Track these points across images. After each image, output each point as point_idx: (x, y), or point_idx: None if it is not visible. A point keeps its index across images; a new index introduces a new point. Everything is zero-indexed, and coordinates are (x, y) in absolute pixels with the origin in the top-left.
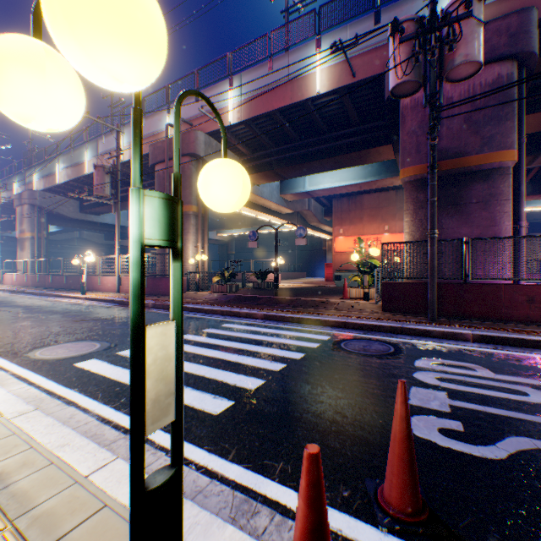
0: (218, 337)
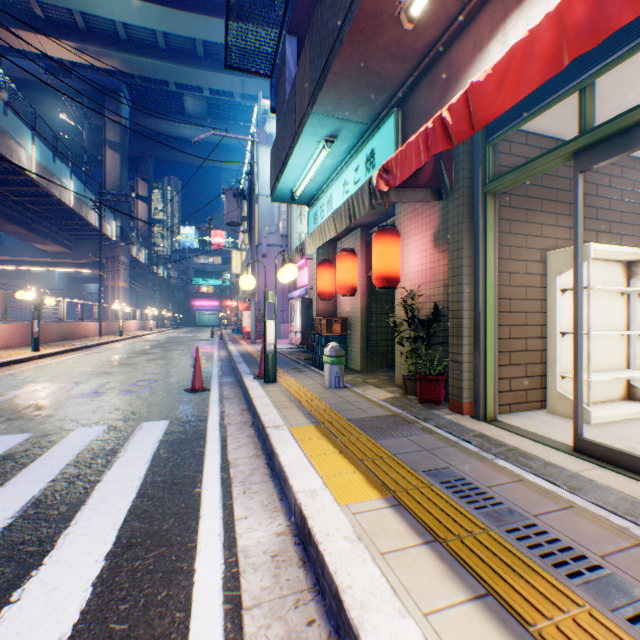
0: None
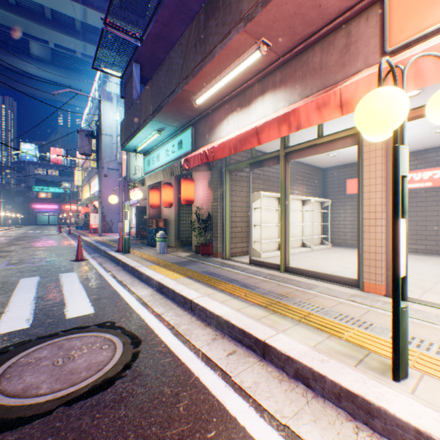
0: None
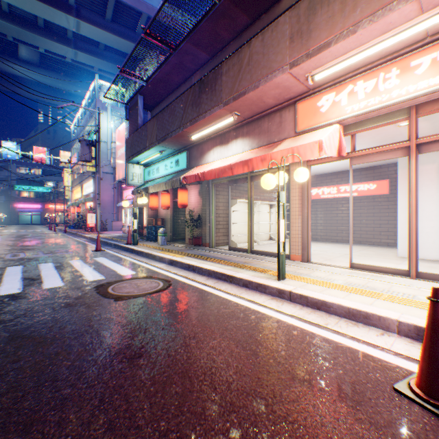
0: None
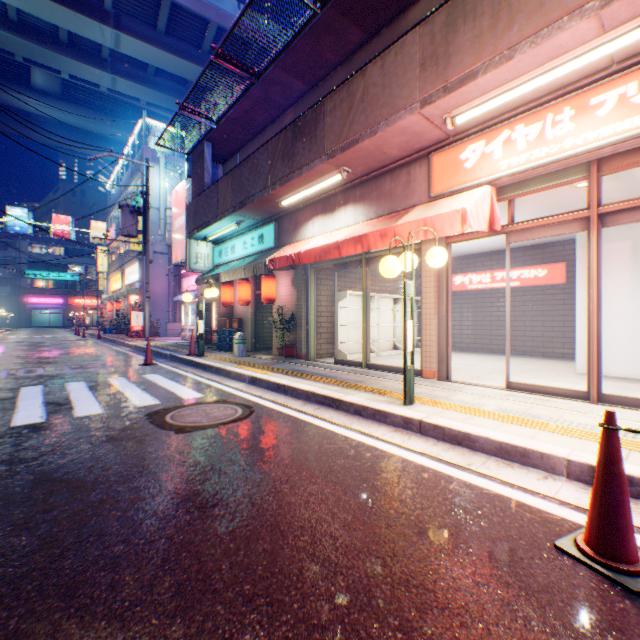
0: (7, 412)
